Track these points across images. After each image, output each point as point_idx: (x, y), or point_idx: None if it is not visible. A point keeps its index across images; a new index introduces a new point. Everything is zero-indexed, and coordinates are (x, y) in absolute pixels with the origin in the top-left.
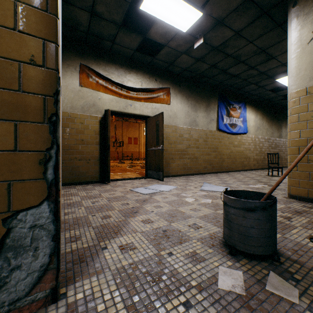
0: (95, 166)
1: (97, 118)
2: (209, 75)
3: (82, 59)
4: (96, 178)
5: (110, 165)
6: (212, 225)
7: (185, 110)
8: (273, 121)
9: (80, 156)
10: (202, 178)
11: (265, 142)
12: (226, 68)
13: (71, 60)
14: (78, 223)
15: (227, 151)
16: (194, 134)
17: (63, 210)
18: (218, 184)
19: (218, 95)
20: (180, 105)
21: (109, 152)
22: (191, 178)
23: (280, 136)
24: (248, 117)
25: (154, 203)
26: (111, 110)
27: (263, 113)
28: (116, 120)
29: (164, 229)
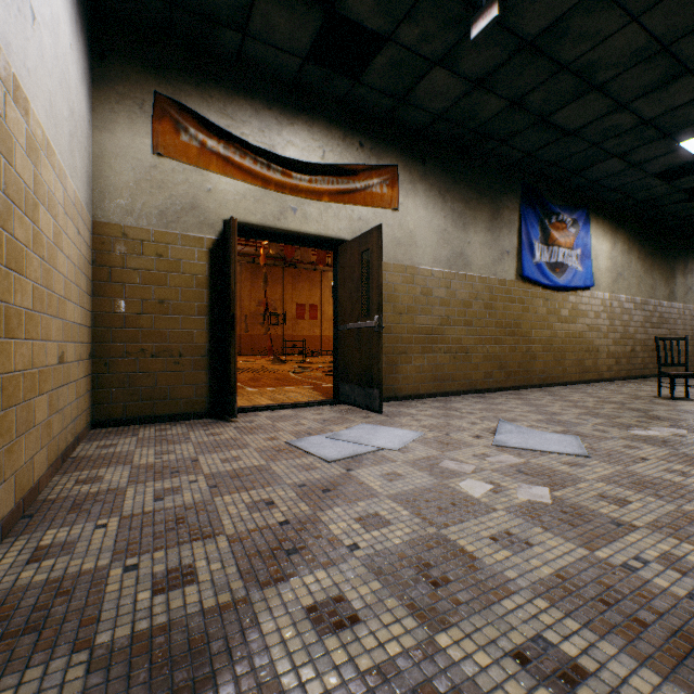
0: (197, 371)
1: (201, 242)
2: (500, 133)
3: (162, 82)
4: (200, 404)
5: (236, 369)
6: (623, 656)
7: (436, 227)
8: (655, 257)
9: (155, 345)
10: (484, 405)
11: (636, 311)
12: (550, 110)
13: (129, 83)
14: (47, 622)
15: (543, 334)
16: (460, 289)
17: (44, 531)
18: (537, 423)
19: (520, 188)
20: (425, 212)
21: (234, 335)
22: (456, 405)
23: (671, 295)
24: (595, 247)
25: (360, 503)
26: (242, 223)
27: (630, 238)
28: (270, 265)
29: (407, 681)
